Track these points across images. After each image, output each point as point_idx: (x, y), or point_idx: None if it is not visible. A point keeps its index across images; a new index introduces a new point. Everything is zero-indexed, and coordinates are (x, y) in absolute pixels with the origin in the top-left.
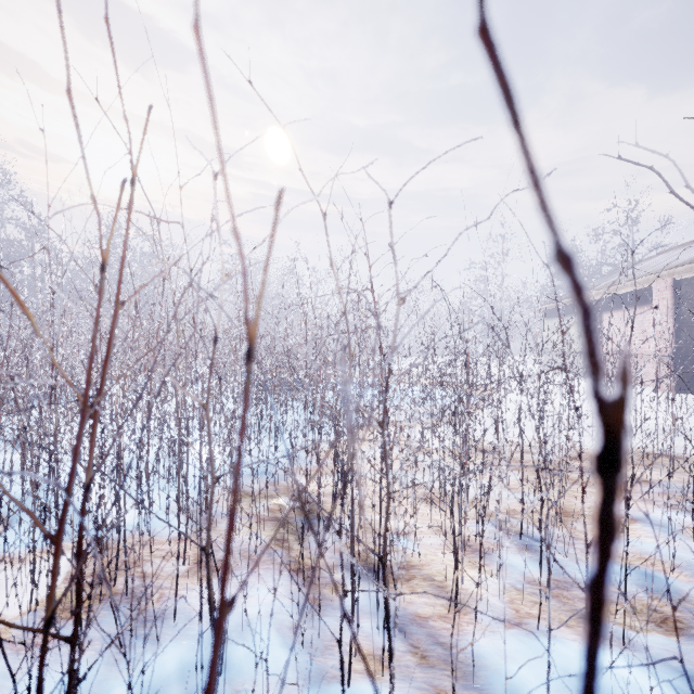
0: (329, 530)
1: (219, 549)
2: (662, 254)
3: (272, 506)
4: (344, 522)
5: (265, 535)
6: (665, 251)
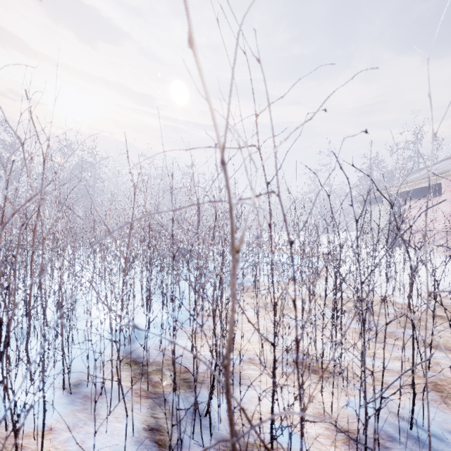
0: (206, 416)
1: (85, 447)
2: (444, 160)
3: (154, 378)
4: (222, 403)
5: (139, 422)
6: (446, 158)
